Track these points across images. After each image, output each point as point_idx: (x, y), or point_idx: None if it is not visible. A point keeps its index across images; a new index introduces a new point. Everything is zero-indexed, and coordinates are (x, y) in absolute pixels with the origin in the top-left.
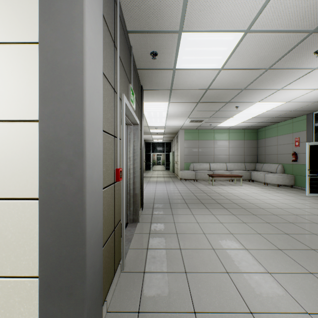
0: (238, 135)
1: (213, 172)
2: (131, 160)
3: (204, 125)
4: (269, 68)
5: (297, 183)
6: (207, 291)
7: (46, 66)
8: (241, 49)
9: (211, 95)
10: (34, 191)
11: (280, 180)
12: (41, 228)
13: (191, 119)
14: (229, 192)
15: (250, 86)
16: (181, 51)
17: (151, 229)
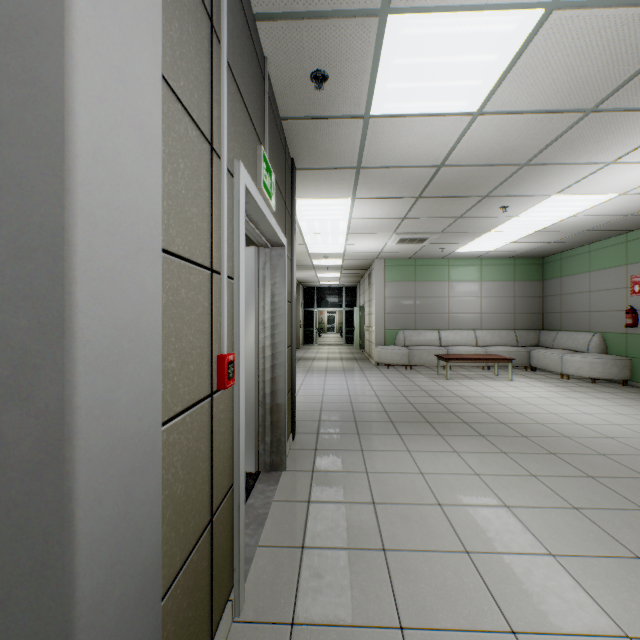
0: (500, 271)
1: (447, 350)
2: (268, 327)
3: (428, 250)
4: (593, 110)
5: (638, 375)
6: None
7: None
8: (532, 59)
9: (449, 180)
10: None
11: (598, 369)
12: None
13: (400, 236)
14: (486, 394)
15: (541, 157)
16: (384, 69)
17: (313, 489)
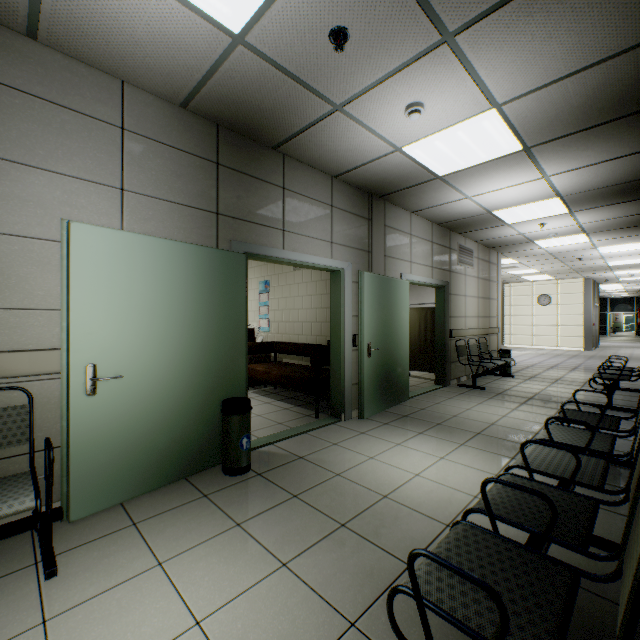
0: None
1: None
2: (593, 321)
3: None
4: None
5: None
6: (621, 351)
7: (584, 308)
8: None
9: None
10: (581, 325)
11: None
12: (583, 330)
13: None
14: None
15: None
16: (619, 279)
17: (604, 348)
